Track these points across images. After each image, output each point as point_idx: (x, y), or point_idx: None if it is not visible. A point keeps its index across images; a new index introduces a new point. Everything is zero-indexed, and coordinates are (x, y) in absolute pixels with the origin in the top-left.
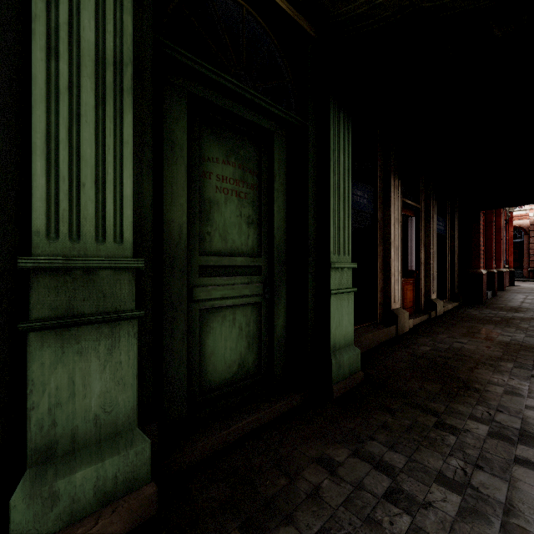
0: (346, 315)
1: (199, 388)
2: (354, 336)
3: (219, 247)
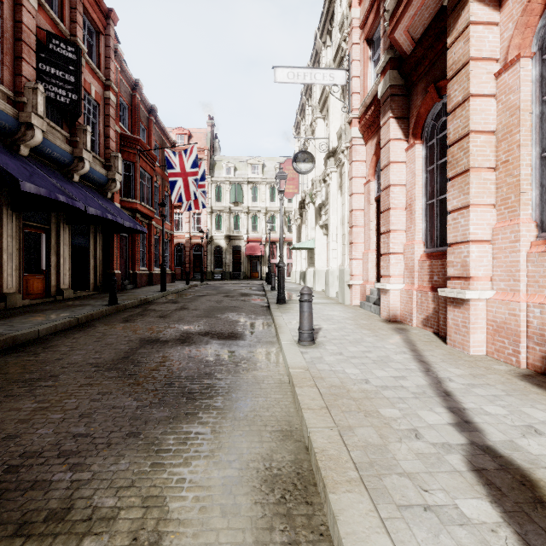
0: None
1: None
2: None
3: None
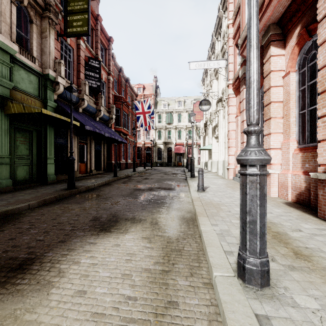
0: (52, 168)
1: (16, 180)
2: (58, 176)
3: (20, 154)
